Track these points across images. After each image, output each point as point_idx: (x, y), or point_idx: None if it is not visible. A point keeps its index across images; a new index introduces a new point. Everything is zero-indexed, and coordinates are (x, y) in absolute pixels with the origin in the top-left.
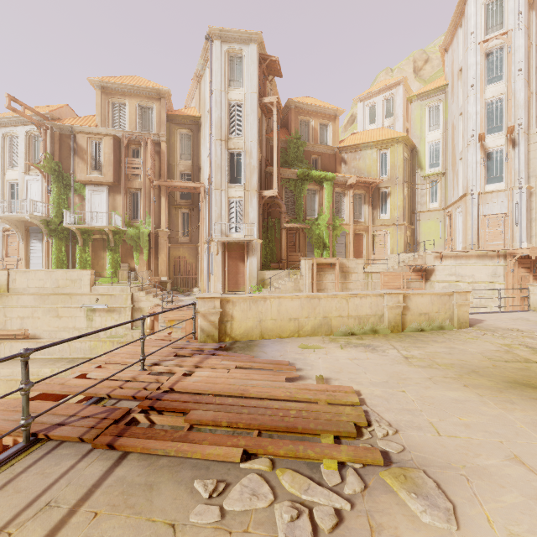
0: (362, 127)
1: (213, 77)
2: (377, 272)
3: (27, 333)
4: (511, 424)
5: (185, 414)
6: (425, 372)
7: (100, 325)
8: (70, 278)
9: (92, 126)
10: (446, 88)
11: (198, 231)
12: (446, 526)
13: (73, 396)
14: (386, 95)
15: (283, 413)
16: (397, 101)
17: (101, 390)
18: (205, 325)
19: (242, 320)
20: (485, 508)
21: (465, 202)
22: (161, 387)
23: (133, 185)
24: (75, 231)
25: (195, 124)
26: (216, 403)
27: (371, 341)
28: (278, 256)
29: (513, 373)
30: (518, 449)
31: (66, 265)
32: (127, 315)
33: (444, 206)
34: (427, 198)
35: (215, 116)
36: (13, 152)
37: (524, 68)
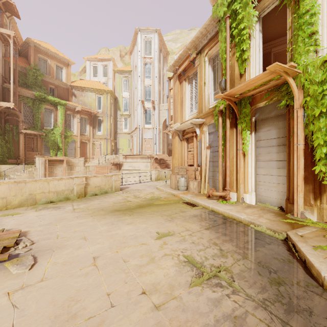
0: (89, 77)
1: None
2: (92, 165)
3: None
4: (95, 226)
5: None
6: (78, 214)
7: None
8: None
9: None
10: (131, 72)
11: None
12: (24, 270)
13: None
14: (103, 63)
15: None
16: (109, 69)
17: None
18: None
19: None
20: (51, 258)
21: (137, 131)
22: None
23: None
24: None
25: None
26: None
27: (61, 204)
28: (17, 154)
29: (117, 207)
30: (88, 234)
31: None
32: None
33: (130, 132)
34: (123, 126)
35: None
36: None
37: (158, 76)
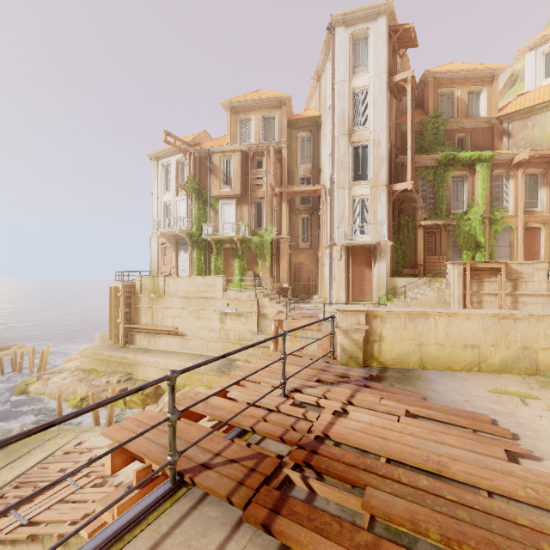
0: (533, 85)
1: (335, 68)
2: None
3: (177, 330)
4: None
5: (353, 486)
6: None
7: (230, 327)
8: (207, 284)
9: (224, 145)
10: None
11: (318, 235)
12: None
13: (217, 427)
14: None
15: (549, 544)
16: None
17: (243, 419)
18: (347, 344)
19: (393, 342)
20: None
21: None
22: (312, 429)
23: (257, 195)
24: (211, 241)
25: (314, 125)
26: (401, 480)
27: None
28: (412, 260)
29: None
30: None
31: (204, 272)
32: (253, 320)
33: None
34: None
35: (337, 110)
36: (168, 178)
37: None
